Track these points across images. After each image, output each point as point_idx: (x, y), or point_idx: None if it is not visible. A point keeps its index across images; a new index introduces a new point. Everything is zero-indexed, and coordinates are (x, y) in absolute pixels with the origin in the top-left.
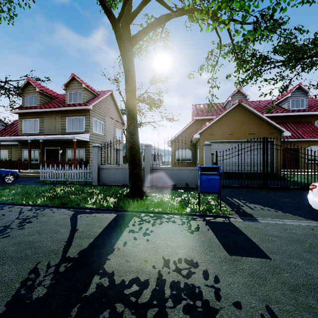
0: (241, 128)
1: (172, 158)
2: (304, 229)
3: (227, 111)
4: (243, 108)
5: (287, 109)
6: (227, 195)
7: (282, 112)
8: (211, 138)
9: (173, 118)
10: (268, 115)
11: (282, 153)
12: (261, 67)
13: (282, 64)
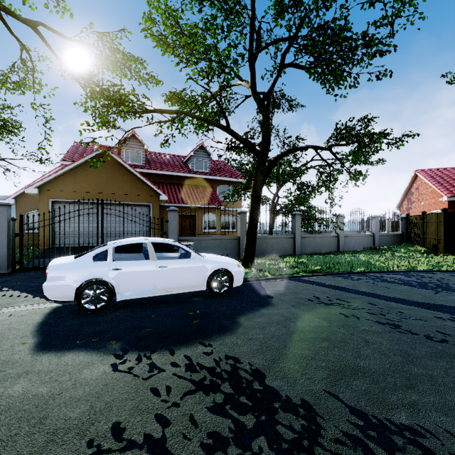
0: (108, 186)
1: (18, 226)
2: (1, 317)
3: (86, 158)
4: (112, 158)
5: (191, 170)
6: (2, 282)
7: (184, 172)
8: (61, 196)
9: (47, 158)
10: (168, 173)
11: (180, 221)
12: (107, 107)
13: (132, 111)
